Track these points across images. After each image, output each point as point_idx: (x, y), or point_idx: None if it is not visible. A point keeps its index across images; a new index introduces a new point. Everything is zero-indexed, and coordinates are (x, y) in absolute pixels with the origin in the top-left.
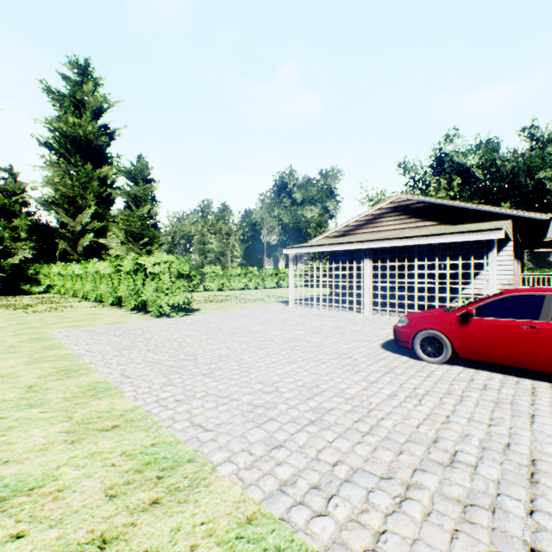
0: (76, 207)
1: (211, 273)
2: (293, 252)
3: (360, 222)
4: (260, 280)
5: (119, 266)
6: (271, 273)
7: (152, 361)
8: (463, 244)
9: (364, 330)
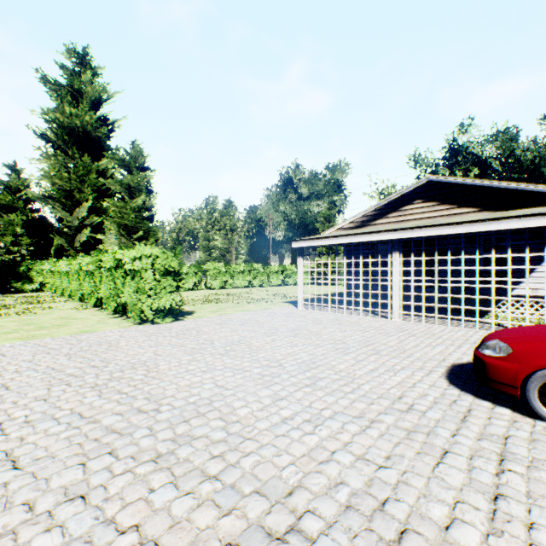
0: (74, 201)
1: (213, 270)
2: (303, 245)
3: (380, 211)
4: (265, 278)
5: (100, 262)
6: (276, 270)
7: (83, 415)
8: (513, 234)
9: (405, 347)
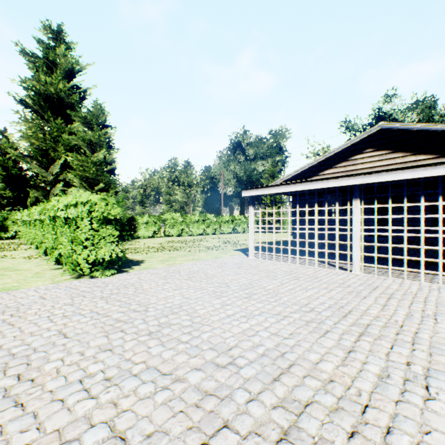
0: (49, 159)
1: (171, 220)
2: (254, 193)
3: (328, 162)
4: (218, 226)
5: (46, 211)
6: (227, 220)
7: None
8: None
9: (398, 320)
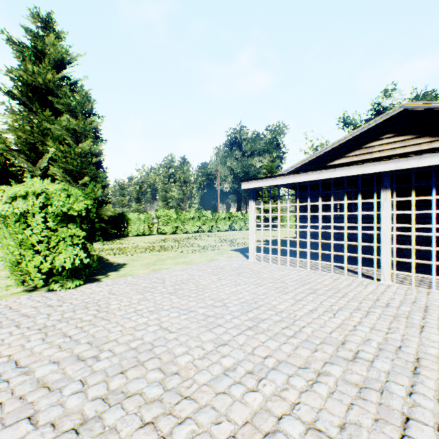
0: (38, 153)
1: (164, 217)
2: (256, 185)
3: (338, 150)
4: (214, 223)
5: None
6: (224, 217)
7: None
8: None
9: None
